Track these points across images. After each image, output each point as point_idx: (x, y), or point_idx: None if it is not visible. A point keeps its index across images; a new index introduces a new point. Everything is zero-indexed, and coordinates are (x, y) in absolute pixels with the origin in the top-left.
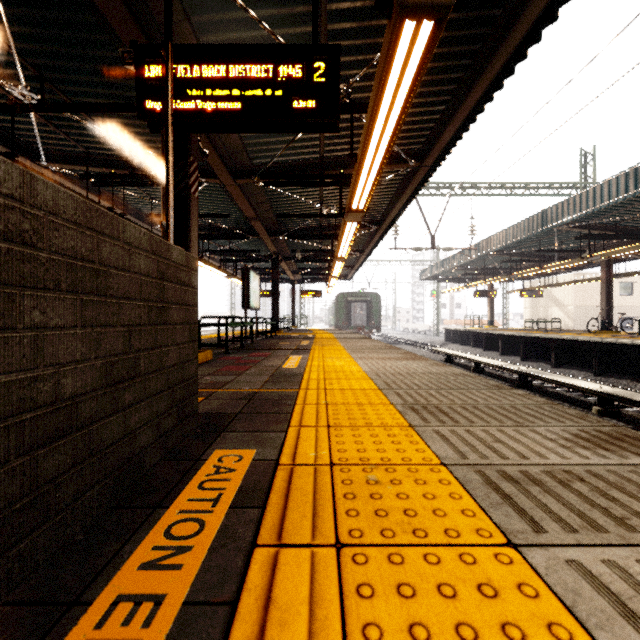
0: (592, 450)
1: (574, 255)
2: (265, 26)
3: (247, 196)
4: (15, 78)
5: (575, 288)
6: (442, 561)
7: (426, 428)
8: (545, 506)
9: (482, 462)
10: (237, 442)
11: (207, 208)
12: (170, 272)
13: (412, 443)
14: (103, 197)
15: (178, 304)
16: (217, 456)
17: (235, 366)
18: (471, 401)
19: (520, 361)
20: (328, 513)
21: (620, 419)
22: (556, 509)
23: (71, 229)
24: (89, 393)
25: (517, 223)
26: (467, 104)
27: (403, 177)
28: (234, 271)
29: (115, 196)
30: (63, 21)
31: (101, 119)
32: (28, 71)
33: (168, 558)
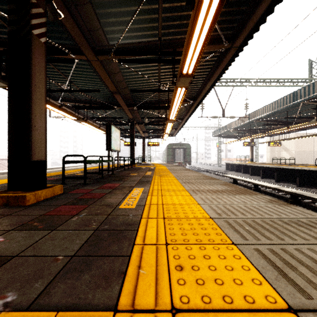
0: None
1: (304, 121)
2: None
3: (109, 75)
4: None
5: (296, 141)
6: None
7: None
8: None
9: None
10: None
11: (87, 87)
12: None
13: None
14: None
15: None
16: None
17: (72, 205)
18: None
19: (275, 182)
20: None
21: None
22: None
23: None
24: None
25: (275, 101)
26: None
27: (214, 62)
28: None
29: None
30: None
31: None
32: None
33: None
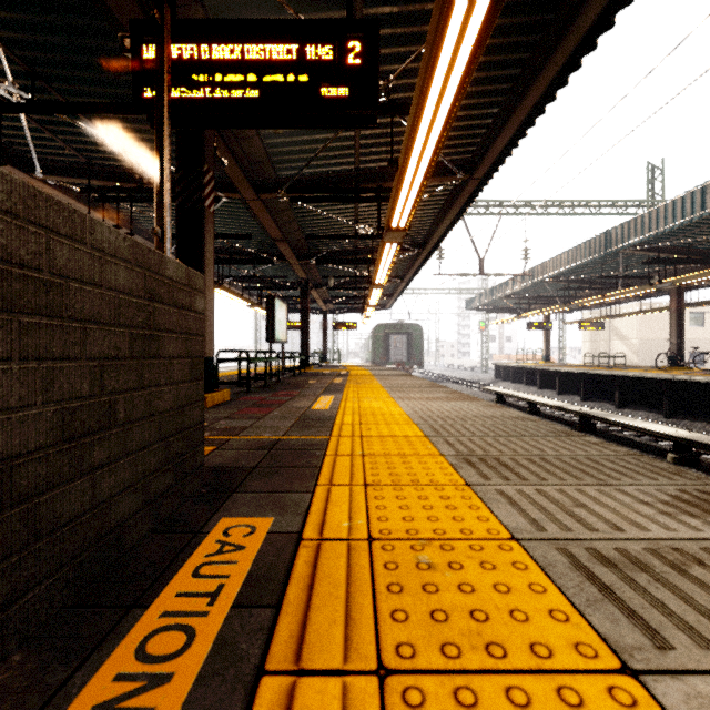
0: (702, 518)
1: (640, 282)
2: (290, 8)
3: (272, 214)
4: (2, 74)
5: (640, 319)
6: (533, 701)
7: (487, 487)
8: (662, 604)
9: (564, 536)
10: (250, 507)
11: (227, 228)
12: (163, 291)
13: (471, 508)
14: (109, 215)
15: (175, 332)
16: (223, 527)
17: (256, 408)
18: (537, 451)
19: (580, 401)
20: (366, 616)
21: (700, 468)
22: (678, 609)
23: (1, 221)
24: (33, 452)
25: (577, 246)
26: (525, 105)
27: (449, 192)
28: (259, 300)
29: (123, 214)
30: (54, 4)
31: (103, 123)
32: (17, 66)
33: (135, 695)
